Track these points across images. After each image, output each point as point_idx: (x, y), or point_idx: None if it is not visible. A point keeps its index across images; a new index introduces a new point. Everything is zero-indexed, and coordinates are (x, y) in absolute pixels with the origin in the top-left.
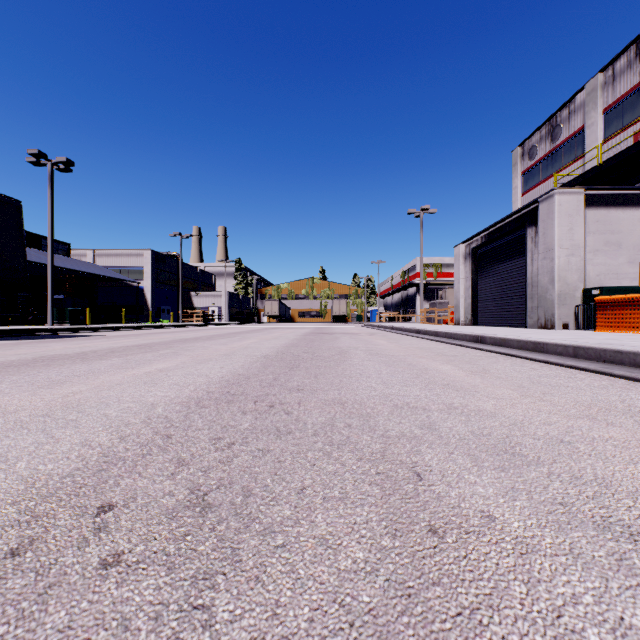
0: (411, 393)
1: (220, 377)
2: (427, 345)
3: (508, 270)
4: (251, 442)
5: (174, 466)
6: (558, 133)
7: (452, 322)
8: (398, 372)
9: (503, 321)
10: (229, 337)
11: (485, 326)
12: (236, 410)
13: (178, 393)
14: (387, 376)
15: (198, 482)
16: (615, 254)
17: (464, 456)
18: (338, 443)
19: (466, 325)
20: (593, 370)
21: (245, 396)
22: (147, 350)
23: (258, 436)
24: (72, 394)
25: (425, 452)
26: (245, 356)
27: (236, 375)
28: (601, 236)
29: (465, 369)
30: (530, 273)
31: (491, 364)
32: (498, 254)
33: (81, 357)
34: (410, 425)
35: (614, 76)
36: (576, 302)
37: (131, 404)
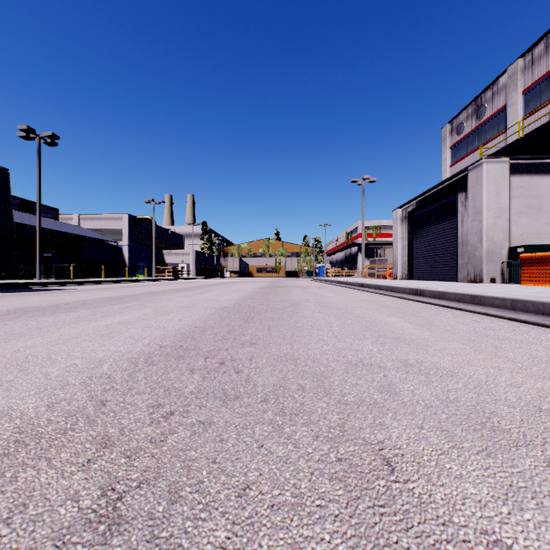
0: (363, 347)
1: (176, 330)
2: (371, 297)
3: (440, 231)
4: (193, 411)
5: (95, 448)
6: (483, 111)
7: (390, 277)
8: (348, 324)
9: (436, 276)
10: (193, 290)
11: (420, 280)
12: (184, 368)
13: (130, 347)
14: (338, 329)
15: (116, 475)
16: (537, 216)
17: (437, 432)
18: (290, 412)
19: (403, 279)
20: (534, 322)
21: (197, 351)
22: (116, 302)
23: (202, 402)
24: (24, 349)
25: (390, 426)
26: (204, 308)
27: (192, 327)
28: (524, 200)
29: (411, 321)
30: (460, 233)
31: (434, 316)
32: (431, 217)
33: (53, 309)
34: (368, 387)
35: (533, 61)
36: (502, 259)
37: (78, 360)
